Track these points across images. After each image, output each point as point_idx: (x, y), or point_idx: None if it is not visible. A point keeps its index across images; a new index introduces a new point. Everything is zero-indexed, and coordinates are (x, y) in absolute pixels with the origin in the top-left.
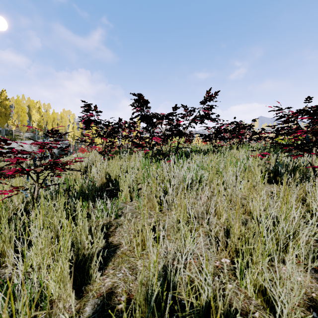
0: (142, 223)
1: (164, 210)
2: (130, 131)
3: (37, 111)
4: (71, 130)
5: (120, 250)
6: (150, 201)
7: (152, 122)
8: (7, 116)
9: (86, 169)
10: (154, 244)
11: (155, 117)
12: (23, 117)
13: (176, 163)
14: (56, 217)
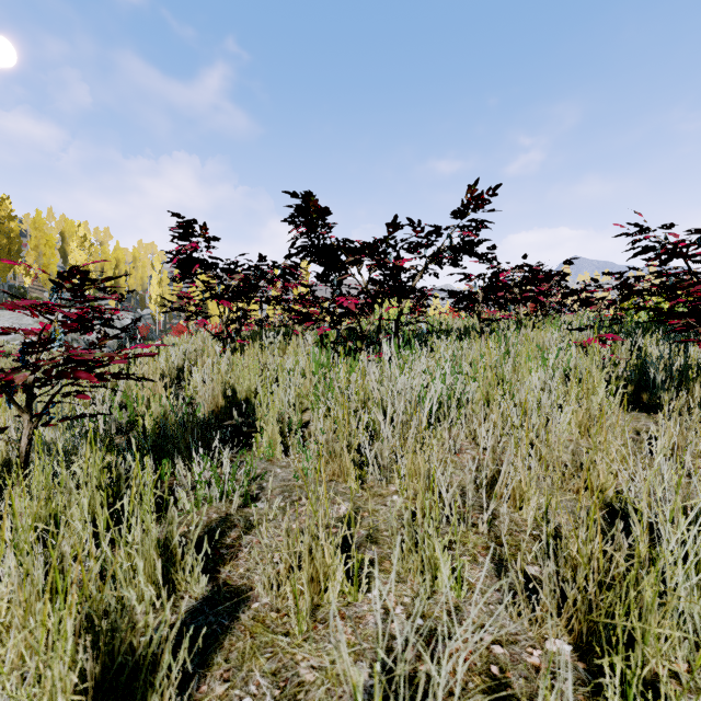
0: (312, 532)
1: (369, 483)
2: (286, 286)
3: (80, 243)
4: (157, 287)
5: (251, 610)
6: (335, 458)
7: (337, 263)
8: (13, 255)
9: (180, 375)
10: (348, 591)
11: (344, 251)
12: (48, 258)
13: (396, 359)
14: (79, 509)
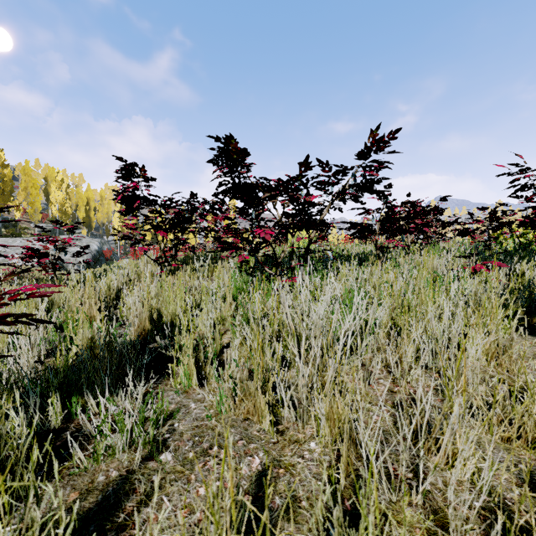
0: None
1: (285, 423)
2: (215, 219)
3: (59, 186)
4: (118, 219)
5: None
6: (249, 397)
7: (255, 199)
8: (6, 195)
9: (119, 295)
10: None
11: (261, 188)
12: (34, 197)
13: (307, 284)
14: None
